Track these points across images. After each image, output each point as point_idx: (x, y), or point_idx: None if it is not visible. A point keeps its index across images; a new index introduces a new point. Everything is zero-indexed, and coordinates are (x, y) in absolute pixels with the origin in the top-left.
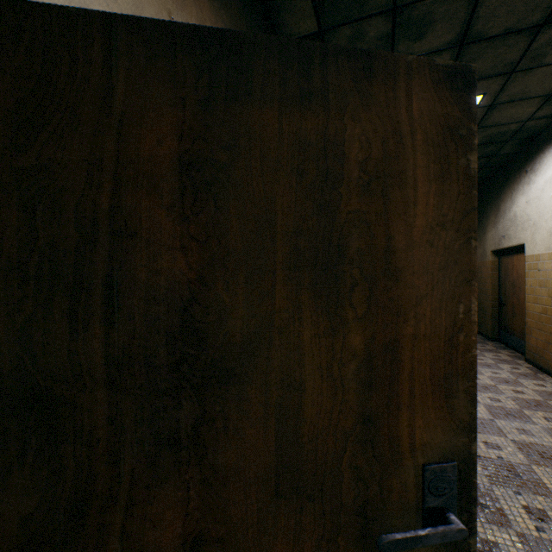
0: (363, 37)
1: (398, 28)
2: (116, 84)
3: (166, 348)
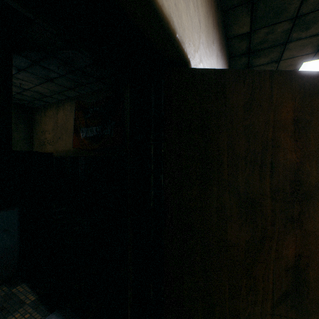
0: (273, 32)
1: (295, 26)
2: (273, 94)
3: (288, 186)
